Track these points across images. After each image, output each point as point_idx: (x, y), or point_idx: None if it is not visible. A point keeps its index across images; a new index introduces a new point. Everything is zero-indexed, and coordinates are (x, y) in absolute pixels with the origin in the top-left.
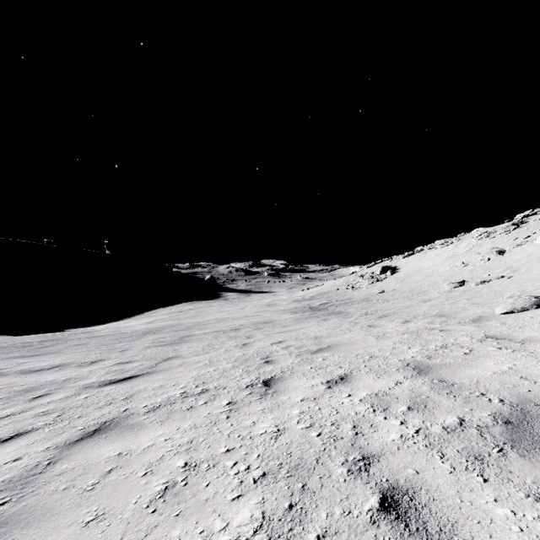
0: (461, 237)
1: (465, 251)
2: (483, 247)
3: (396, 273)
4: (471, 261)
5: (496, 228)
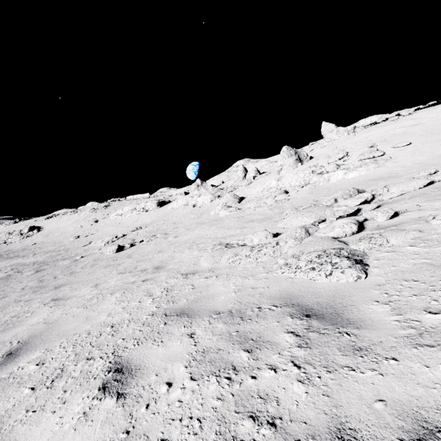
0: (83, 208)
1: (83, 219)
2: (91, 217)
3: (42, 231)
4: (85, 225)
5: (99, 206)
